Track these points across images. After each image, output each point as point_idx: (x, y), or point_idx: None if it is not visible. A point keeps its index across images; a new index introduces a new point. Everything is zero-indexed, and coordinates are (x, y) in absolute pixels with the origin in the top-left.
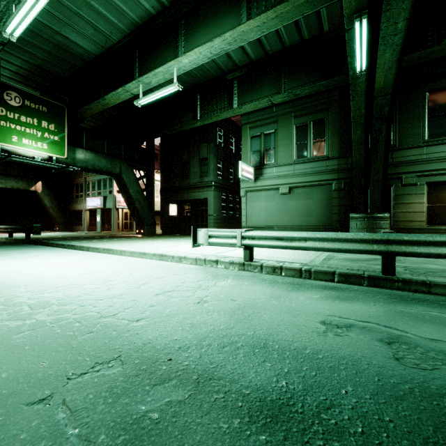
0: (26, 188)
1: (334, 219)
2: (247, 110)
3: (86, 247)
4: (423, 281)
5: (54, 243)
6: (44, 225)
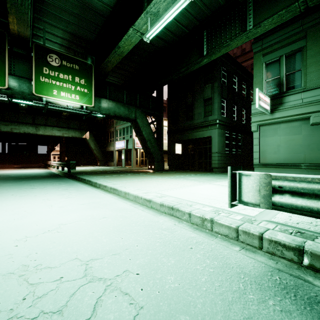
0: (80, 136)
1: None
2: (266, 28)
3: (98, 184)
4: None
5: (80, 177)
6: (91, 161)
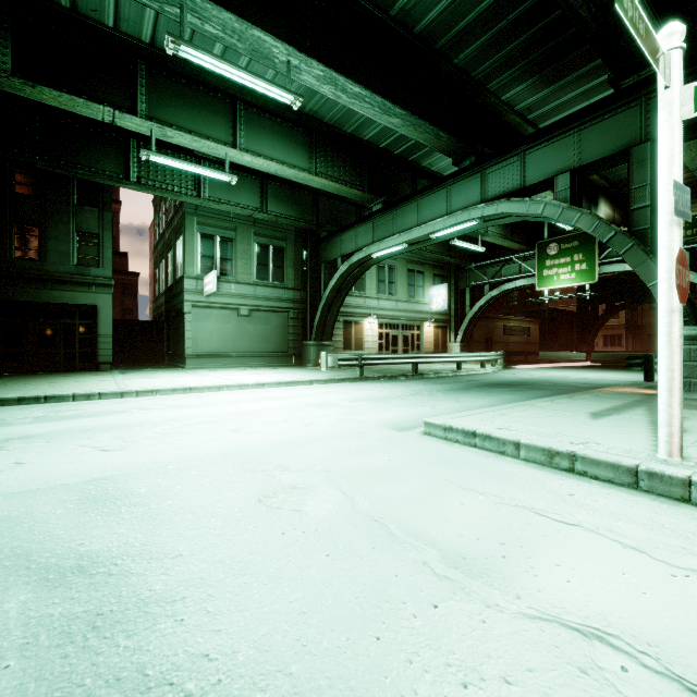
0: None
1: (290, 345)
2: (219, 208)
3: (111, 394)
4: (426, 373)
5: None
6: None
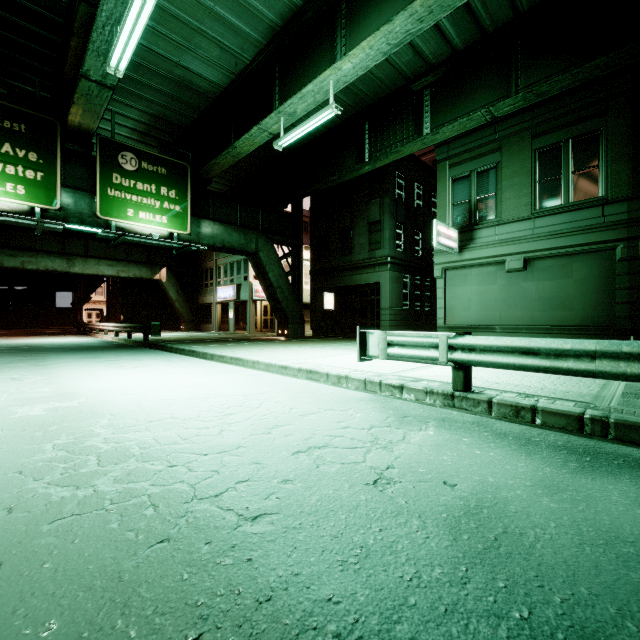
0: (150, 277)
1: (619, 313)
2: (447, 135)
3: (209, 355)
4: None
5: (174, 347)
6: (169, 323)
